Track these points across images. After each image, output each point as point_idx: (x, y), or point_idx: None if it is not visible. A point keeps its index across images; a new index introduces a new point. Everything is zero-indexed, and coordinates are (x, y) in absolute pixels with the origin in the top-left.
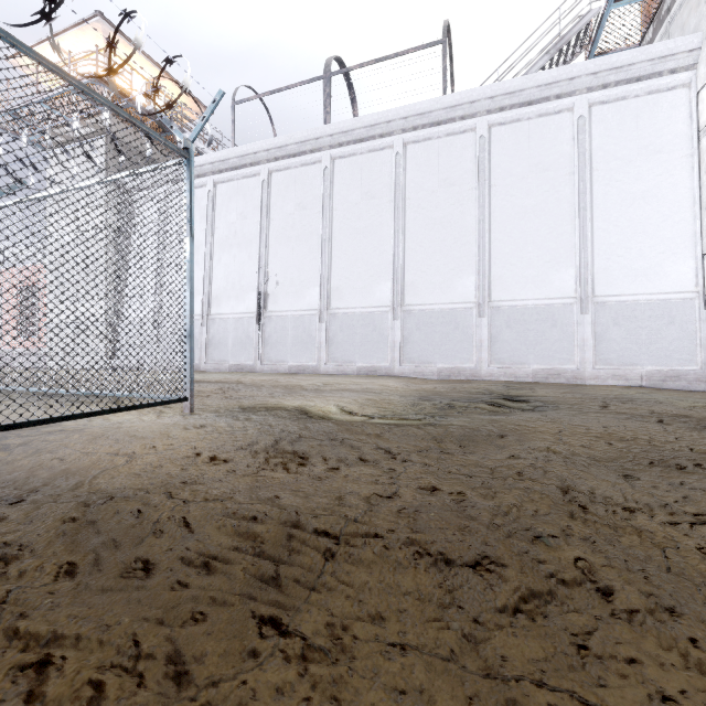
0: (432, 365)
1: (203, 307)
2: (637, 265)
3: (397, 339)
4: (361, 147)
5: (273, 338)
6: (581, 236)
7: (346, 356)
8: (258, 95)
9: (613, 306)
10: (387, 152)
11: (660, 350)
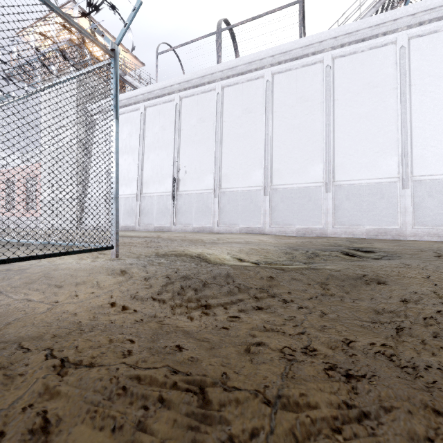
0: (292, 226)
1: (137, 188)
2: None
3: (267, 208)
4: (242, 78)
5: (182, 208)
6: (403, 133)
7: (232, 221)
8: (173, 47)
9: (428, 183)
10: (260, 81)
11: None
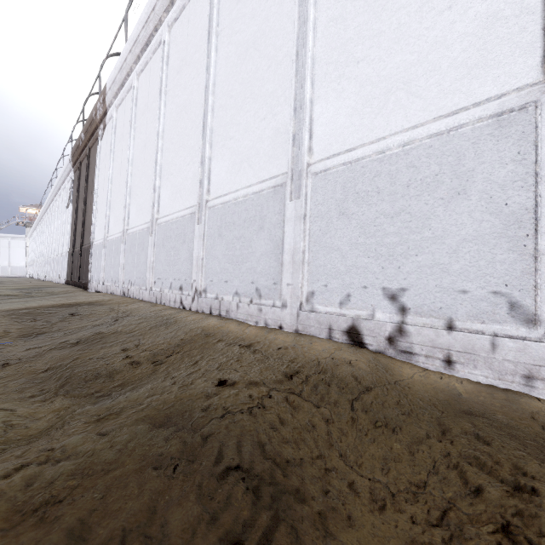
0: None
1: None
2: (18, 262)
3: None
4: None
5: None
6: (10, 257)
7: None
8: None
9: (14, 267)
10: None
11: (21, 272)
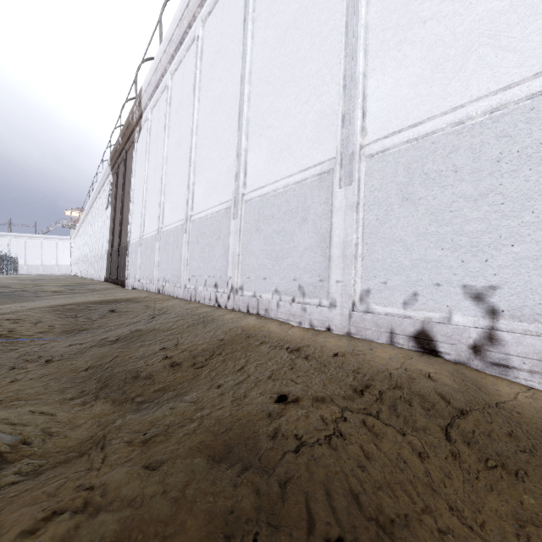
0: (33, 273)
1: None
2: (64, 261)
3: (26, 269)
4: (18, 237)
5: None
6: (57, 257)
7: None
8: None
9: (61, 266)
10: (24, 239)
11: (66, 271)
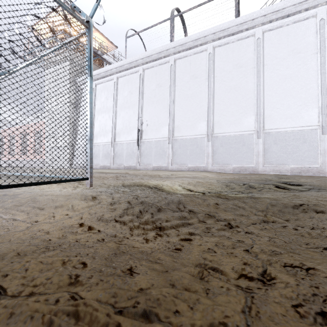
0: (230, 165)
1: (112, 138)
2: None
3: (210, 151)
4: (190, 52)
5: (145, 152)
6: (322, 89)
7: (182, 161)
8: (138, 32)
9: None
10: (204, 53)
11: None
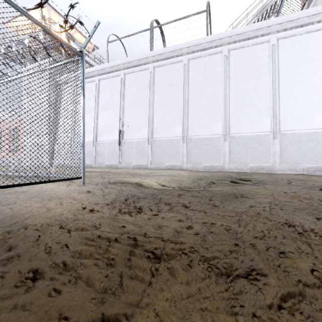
0: (201, 164)
1: (93, 137)
2: (301, 115)
3: (185, 152)
4: (167, 61)
5: (126, 152)
6: (274, 102)
7: (160, 160)
8: (119, 38)
9: (289, 135)
10: (180, 64)
11: (312, 156)
